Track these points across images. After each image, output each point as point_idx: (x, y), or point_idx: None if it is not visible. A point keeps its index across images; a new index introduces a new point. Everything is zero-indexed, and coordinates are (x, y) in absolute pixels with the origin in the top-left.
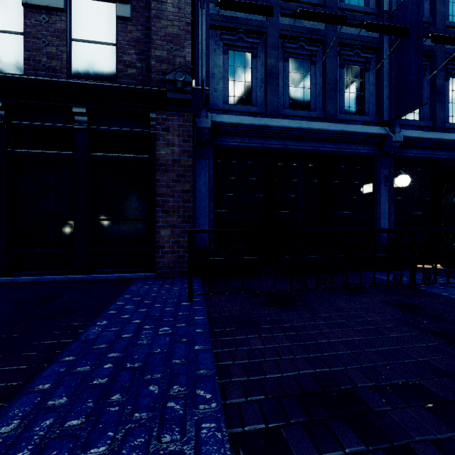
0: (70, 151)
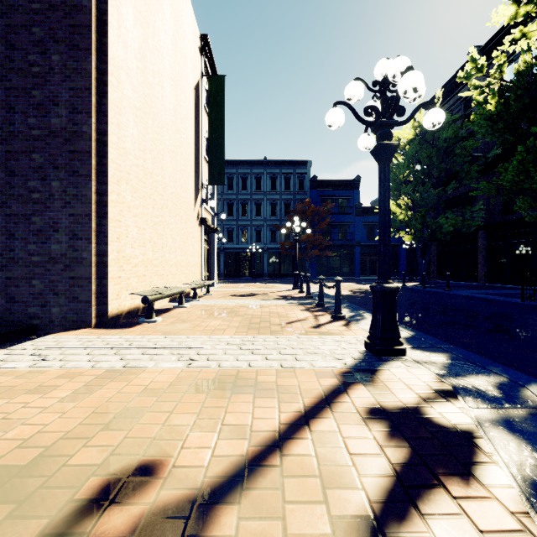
0: (530, 239)
